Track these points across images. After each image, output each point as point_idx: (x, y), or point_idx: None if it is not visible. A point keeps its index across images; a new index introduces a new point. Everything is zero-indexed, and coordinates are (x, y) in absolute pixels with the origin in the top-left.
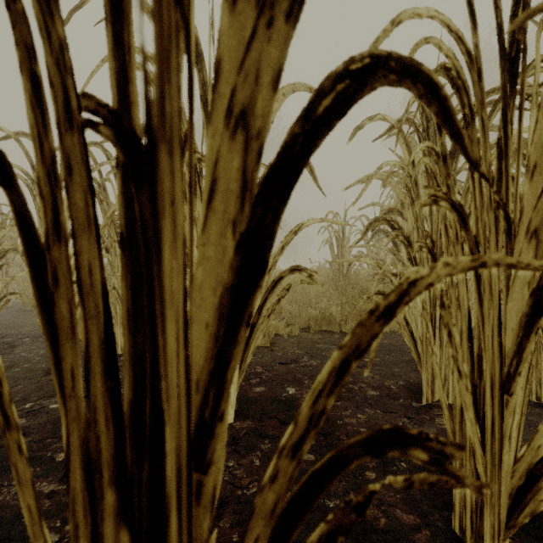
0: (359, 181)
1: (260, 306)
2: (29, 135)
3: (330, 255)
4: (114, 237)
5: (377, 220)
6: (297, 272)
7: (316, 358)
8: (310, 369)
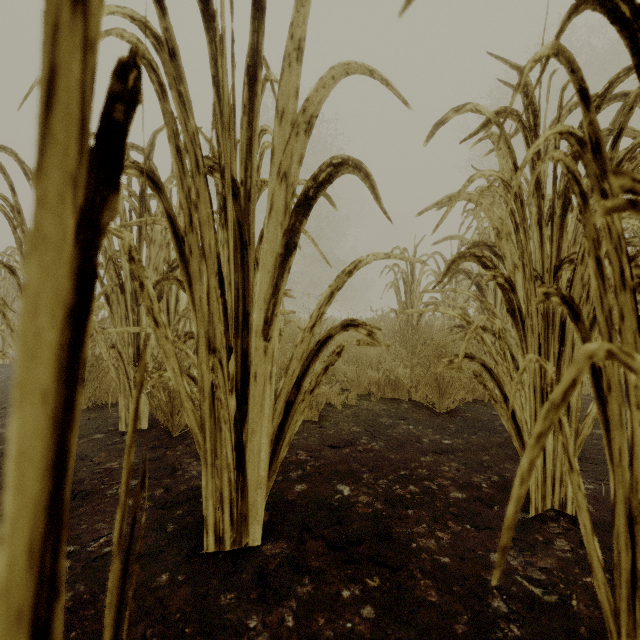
0: (437, 204)
1: (300, 378)
2: (7, 148)
3: (395, 301)
4: (116, 280)
5: (463, 255)
6: (352, 329)
7: (378, 439)
8: (370, 456)
